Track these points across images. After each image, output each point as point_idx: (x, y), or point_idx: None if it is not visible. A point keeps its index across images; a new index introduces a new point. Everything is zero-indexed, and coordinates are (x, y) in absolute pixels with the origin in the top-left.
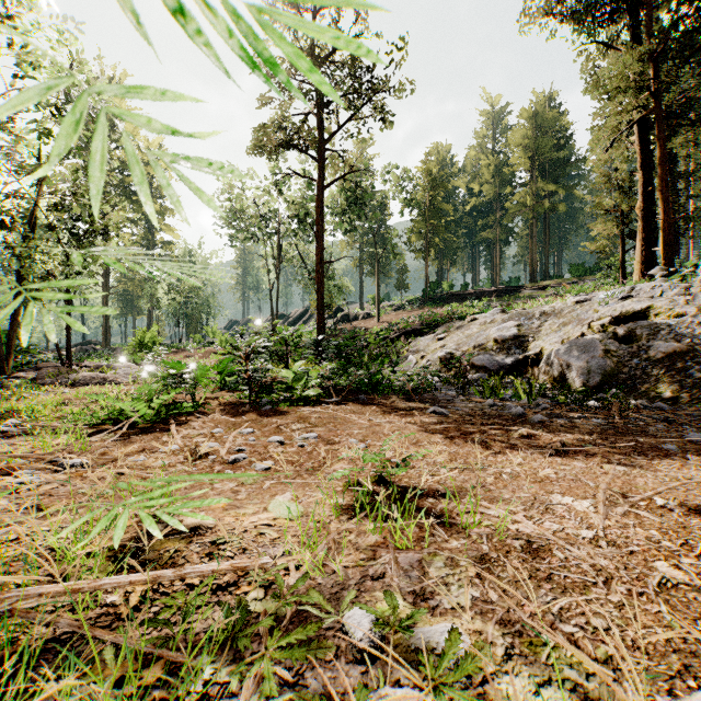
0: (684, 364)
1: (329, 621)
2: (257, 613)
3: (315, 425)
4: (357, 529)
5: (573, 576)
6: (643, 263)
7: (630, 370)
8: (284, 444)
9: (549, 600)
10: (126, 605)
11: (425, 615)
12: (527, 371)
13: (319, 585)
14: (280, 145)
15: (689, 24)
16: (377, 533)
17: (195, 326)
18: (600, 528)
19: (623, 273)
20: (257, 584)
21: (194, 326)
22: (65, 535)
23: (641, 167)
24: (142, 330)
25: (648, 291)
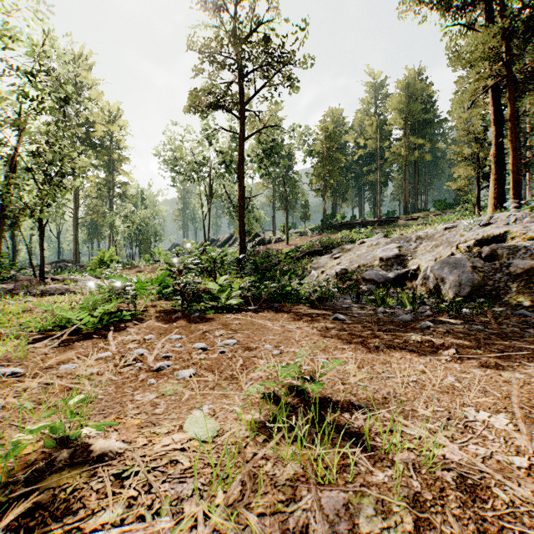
0: None
1: None
2: None
3: (236, 331)
4: (274, 455)
5: (530, 532)
6: (495, 198)
7: (494, 283)
8: (207, 350)
9: None
10: None
11: None
12: (407, 284)
13: None
14: (211, 105)
15: (532, 10)
16: (295, 462)
17: (145, 248)
18: (530, 453)
19: (478, 206)
20: None
21: (145, 248)
22: None
23: (494, 122)
24: (102, 251)
25: (504, 219)
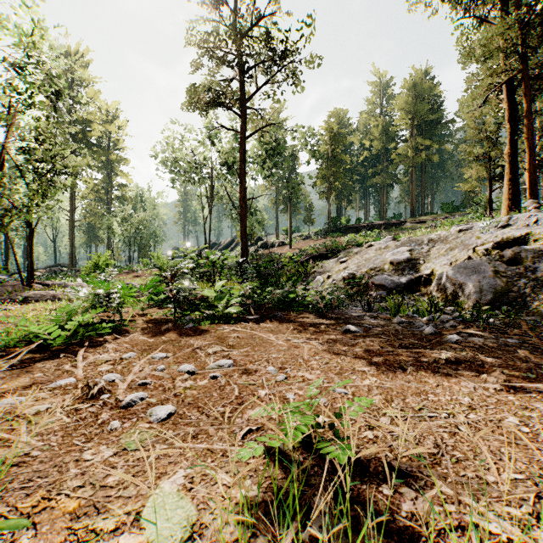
0: None
1: None
2: None
3: (233, 347)
4: None
5: None
6: (510, 199)
7: (519, 289)
8: (195, 374)
9: None
10: None
11: None
12: (420, 289)
13: None
14: (211, 102)
15: None
16: None
17: (145, 252)
18: None
19: (490, 208)
20: None
21: (144, 252)
22: None
23: (508, 120)
24: (97, 254)
25: (525, 221)
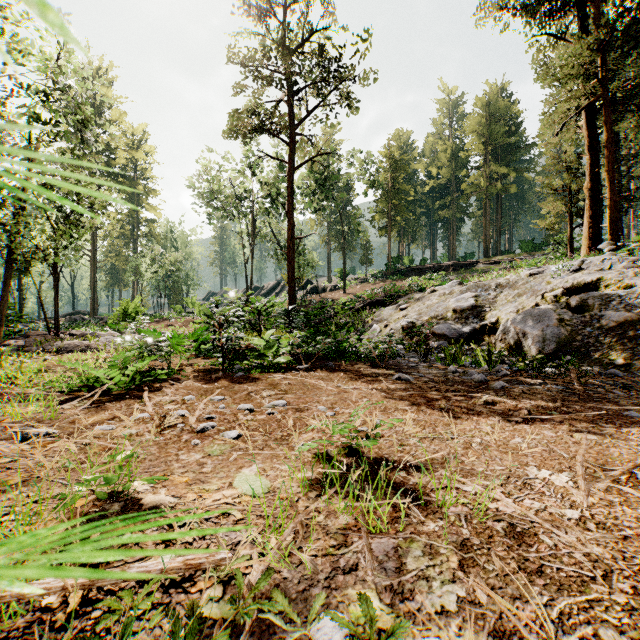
0: (635, 332)
1: (294, 635)
2: (213, 620)
3: (285, 392)
4: (327, 508)
5: (567, 569)
6: (590, 239)
7: (583, 338)
8: (253, 411)
9: (545, 602)
10: (63, 608)
11: (408, 629)
12: (484, 339)
13: (284, 580)
14: (254, 129)
15: (633, 17)
16: (348, 514)
17: (176, 298)
18: (584, 507)
19: (571, 248)
20: (216, 579)
21: (175, 298)
22: (12, 516)
23: (588, 149)
24: (126, 301)
25: (598, 264)
